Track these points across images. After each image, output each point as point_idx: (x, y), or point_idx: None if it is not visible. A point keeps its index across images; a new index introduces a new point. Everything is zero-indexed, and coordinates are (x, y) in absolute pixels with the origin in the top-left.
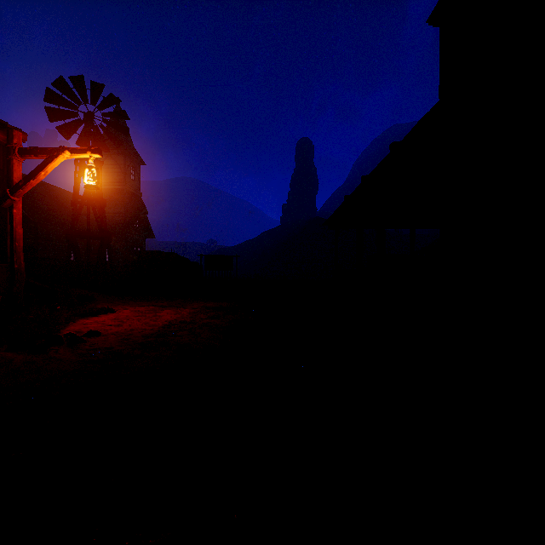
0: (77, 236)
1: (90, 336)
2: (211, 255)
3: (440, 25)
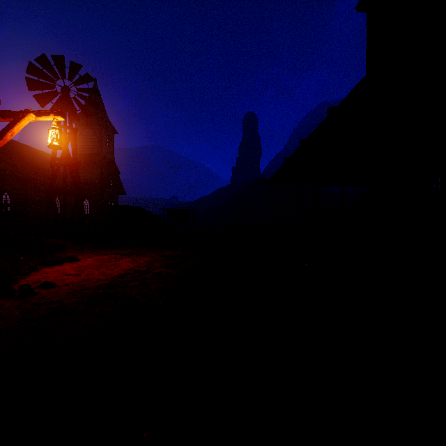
0: (55, 192)
1: (43, 288)
2: (172, 209)
3: (367, 11)
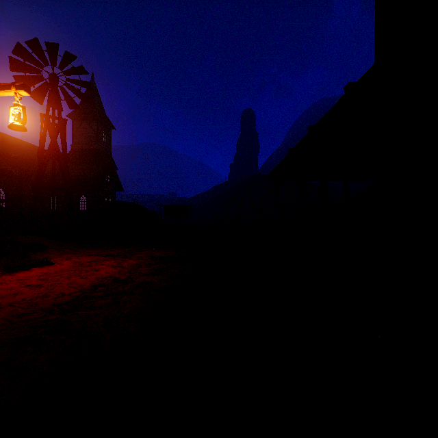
0: (43, 187)
1: None
2: (169, 205)
3: None
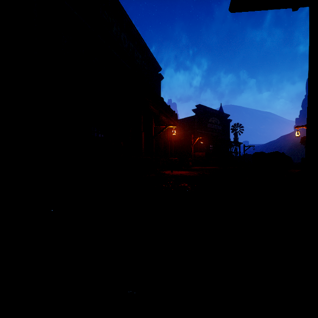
0: (233, 152)
1: None
2: None
3: None
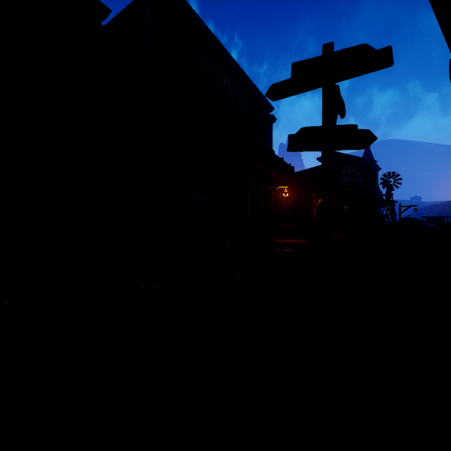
0: (383, 215)
1: None
2: (429, 217)
3: None
